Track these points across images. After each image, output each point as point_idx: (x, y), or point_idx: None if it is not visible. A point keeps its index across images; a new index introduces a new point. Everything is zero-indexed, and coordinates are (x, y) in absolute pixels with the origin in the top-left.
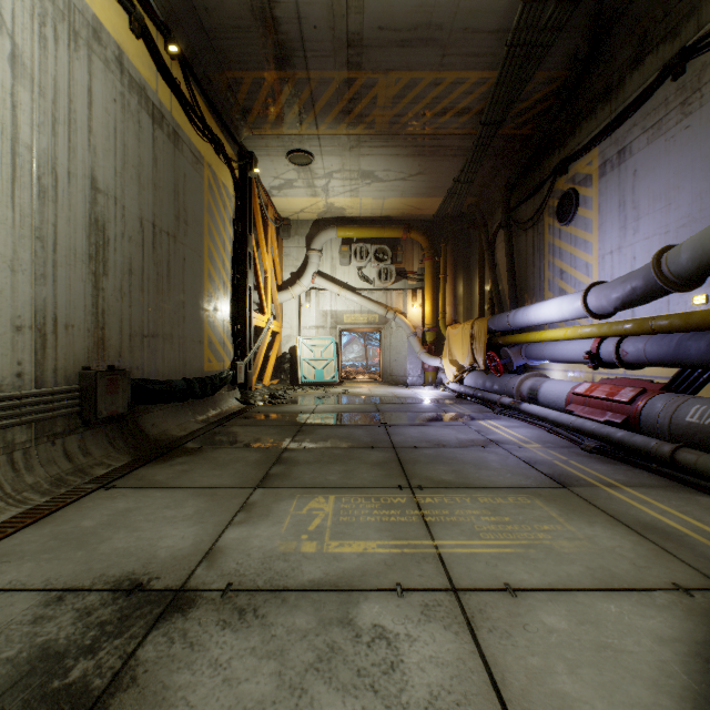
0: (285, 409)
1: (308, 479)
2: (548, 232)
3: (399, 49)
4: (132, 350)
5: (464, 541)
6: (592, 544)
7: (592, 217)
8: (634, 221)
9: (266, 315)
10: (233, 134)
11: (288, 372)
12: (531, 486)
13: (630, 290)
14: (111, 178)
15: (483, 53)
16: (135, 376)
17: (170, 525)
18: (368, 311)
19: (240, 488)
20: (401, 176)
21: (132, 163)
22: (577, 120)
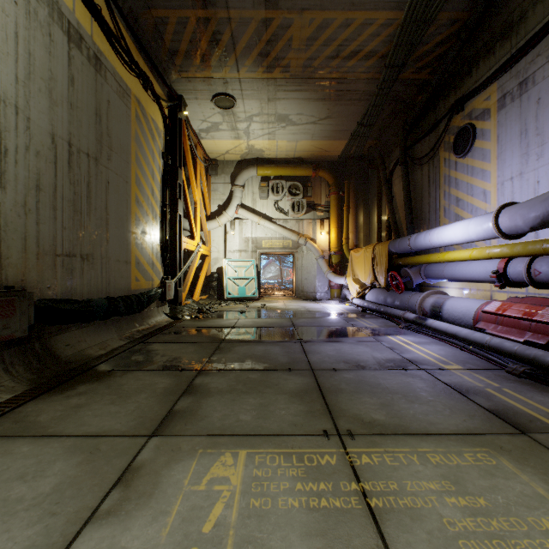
0: (208, 324)
1: (217, 420)
2: (444, 165)
3: None
4: (40, 269)
5: None
6: None
7: (491, 148)
8: (537, 147)
9: (196, 240)
10: (162, 75)
11: (216, 288)
12: (483, 431)
13: None
14: (10, 84)
15: None
16: (45, 296)
17: (2, 521)
18: (283, 237)
19: (131, 437)
20: (311, 120)
21: (40, 75)
22: (474, 60)
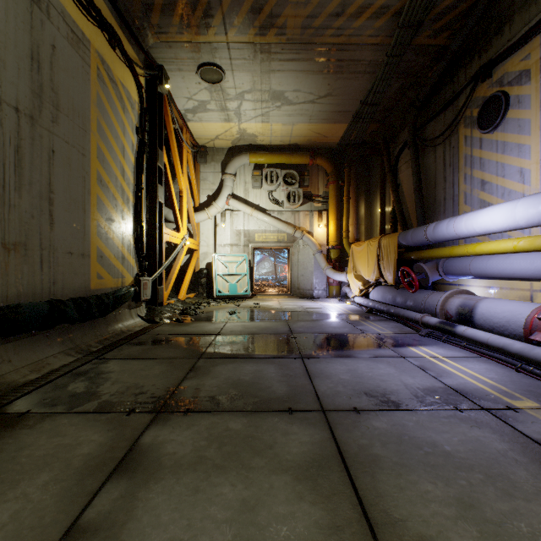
0: (189, 330)
1: None
2: (464, 144)
3: None
4: None
5: None
6: None
7: (531, 117)
8: None
9: (181, 232)
10: (135, 35)
11: (205, 286)
12: None
13: None
14: None
15: None
16: None
17: None
18: (278, 230)
19: None
20: (310, 98)
21: None
22: (506, 15)
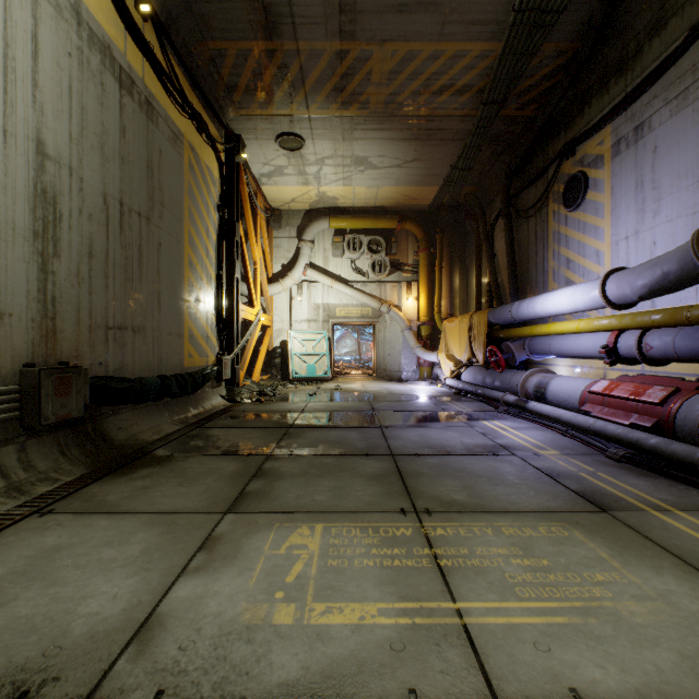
0: (273, 408)
1: (292, 500)
2: (553, 219)
3: (396, 15)
4: (93, 343)
5: (496, 603)
6: (672, 607)
7: (604, 201)
8: (654, 202)
9: (256, 308)
10: (218, 114)
11: (279, 367)
12: (563, 509)
13: (661, 275)
14: (64, 143)
15: (487, 21)
16: (97, 374)
17: (103, 574)
18: (362, 304)
19: (206, 513)
20: (396, 163)
21: (93, 130)
22: (586, 97)
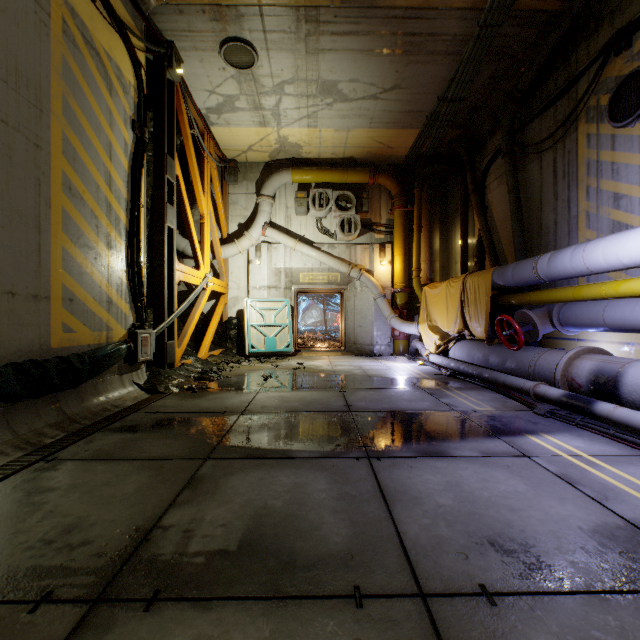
0: (203, 404)
1: None
2: (586, 145)
3: None
4: None
5: None
6: None
7: None
8: None
9: (202, 270)
10: None
11: (235, 340)
12: None
13: None
14: None
15: None
16: None
17: None
18: (329, 268)
19: None
20: (371, 92)
21: None
22: None
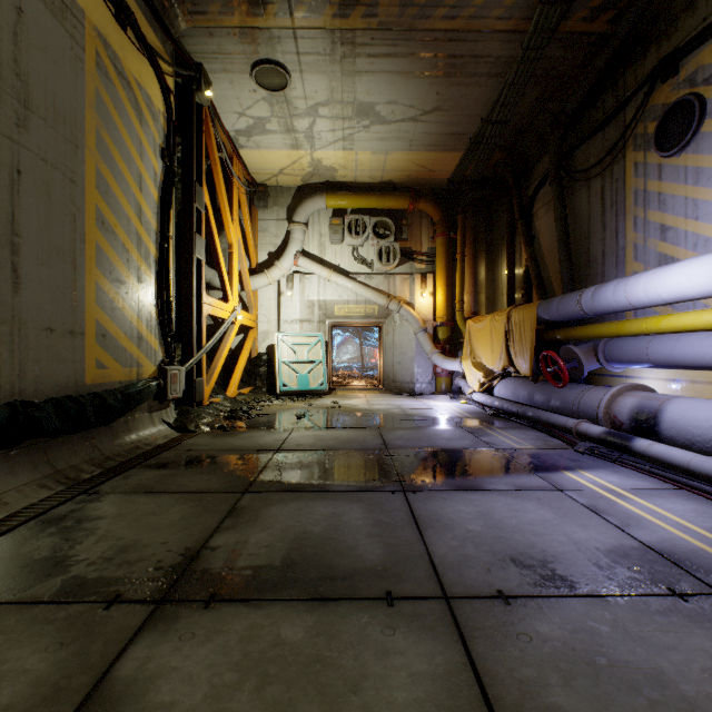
0: (236, 443)
1: None
2: (634, 174)
3: None
4: None
5: None
6: None
7: None
8: None
9: (231, 303)
10: (159, 13)
11: (265, 377)
12: None
13: None
14: None
15: None
16: None
17: None
18: (366, 300)
19: None
20: (410, 114)
21: None
22: None
